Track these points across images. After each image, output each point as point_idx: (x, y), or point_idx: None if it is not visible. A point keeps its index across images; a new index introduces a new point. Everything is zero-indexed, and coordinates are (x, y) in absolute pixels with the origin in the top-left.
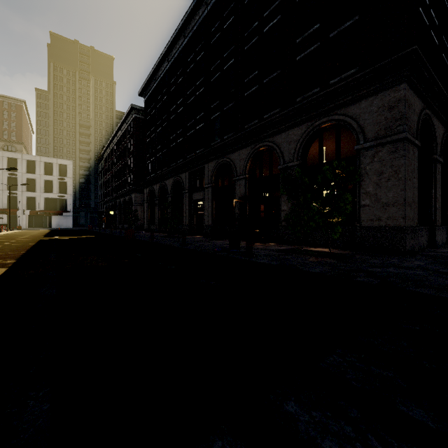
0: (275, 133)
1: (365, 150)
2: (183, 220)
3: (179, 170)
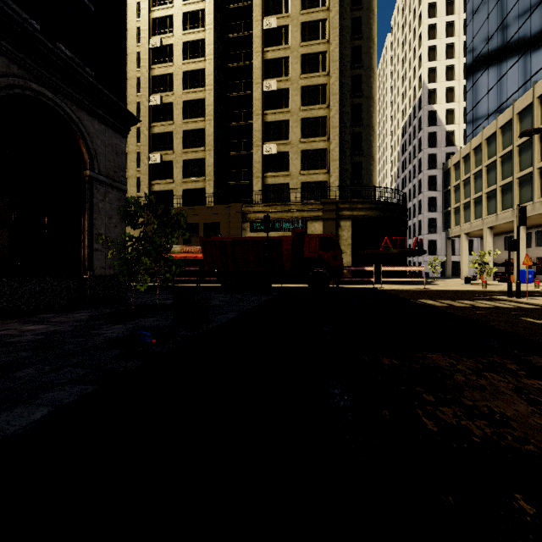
0: None
1: (98, 183)
2: None
3: None
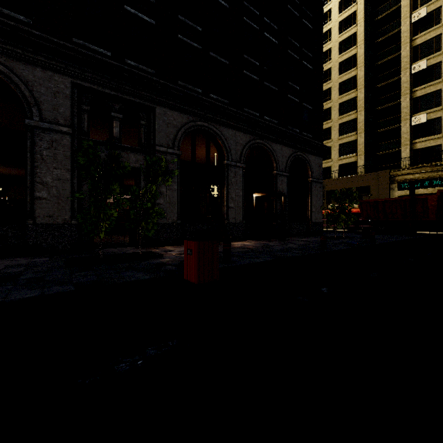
0: (274, 140)
1: (313, 182)
2: (35, 208)
3: (4, 40)
